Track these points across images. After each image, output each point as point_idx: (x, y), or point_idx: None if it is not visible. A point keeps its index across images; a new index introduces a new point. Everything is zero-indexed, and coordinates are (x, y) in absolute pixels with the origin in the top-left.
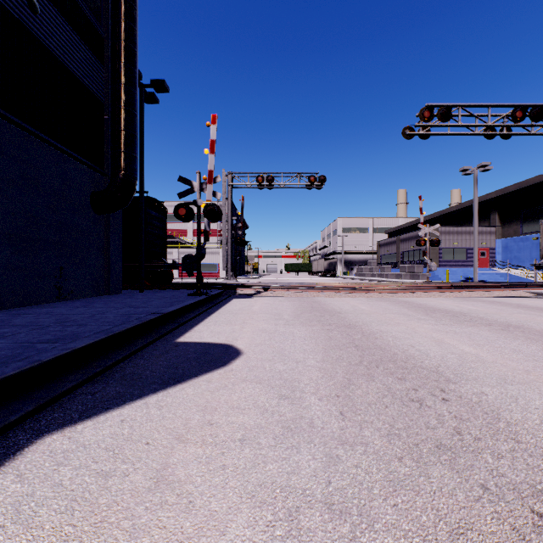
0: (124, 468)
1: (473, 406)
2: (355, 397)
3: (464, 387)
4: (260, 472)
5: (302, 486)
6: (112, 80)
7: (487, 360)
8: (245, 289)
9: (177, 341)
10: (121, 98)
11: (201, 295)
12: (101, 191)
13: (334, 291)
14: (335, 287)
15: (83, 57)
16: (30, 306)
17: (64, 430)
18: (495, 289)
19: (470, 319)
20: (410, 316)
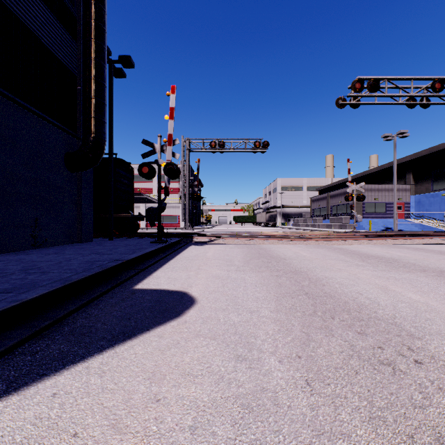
0: None
1: None
2: (318, 358)
3: (431, 344)
4: None
5: None
6: (83, 54)
7: (440, 309)
8: (200, 237)
9: (135, 288)
10: (91, 70)
11: (162, 243)
12: (74, 151)
13: (277, 239)
14: (277, 235)
15: (58, 33)
16: (7, 253)
17: None
18: (415, 237)
19: (403, 265)
20: (348, 262)
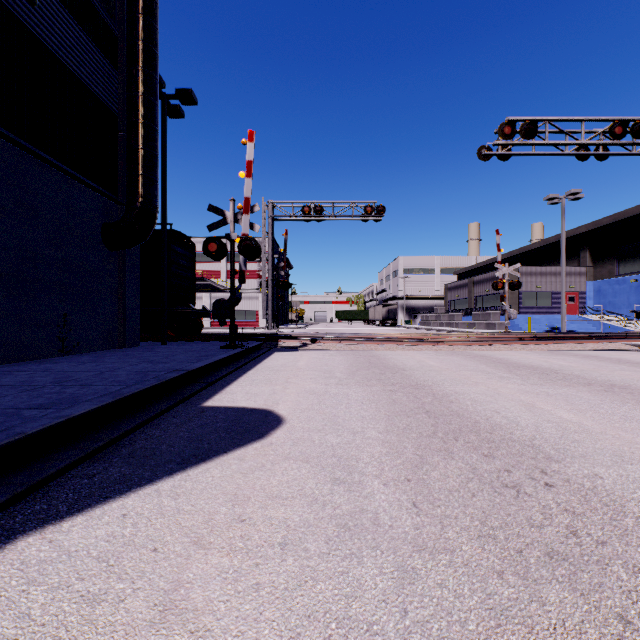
0: (119, 589)
1: (587, 495)
2: (430, 481)
3: (571, 467)
4: (308, 594)
5: (367, 618)
6: (128, 88)
7: (594, 430)
8: (289, 341)
9: (204, 405)
10: (139, 110)
11: (235, 348)
12: (114, 222)
13: (396, 343)
14: (396, 338)
15: (93, 60)
16: (27, 362)
17: (45, 530)
18: (588, 341)
19: (563, 377)
20: (489, 374)
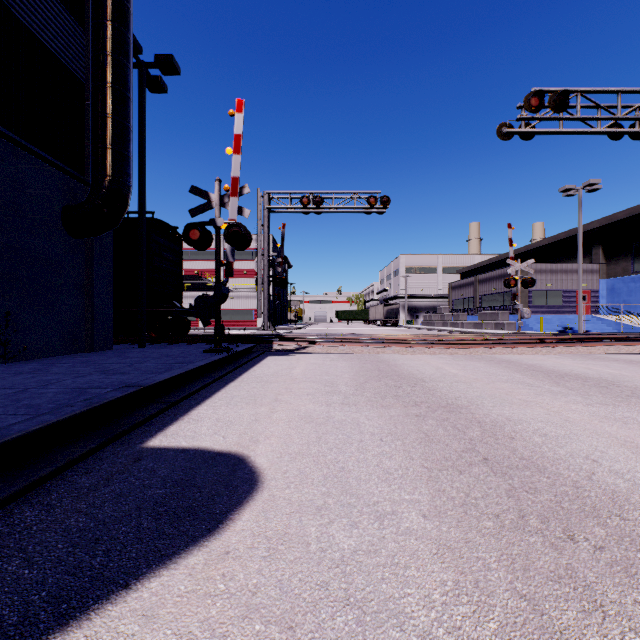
0: None
1: None
2: None
3: None
4: None
5: None
6: (93, 45)
7: None
8: (285, 343)
9: (146, 446)
10: (106, 72)
11: (221, 352)
12: (77, 204)
13: (405, 345)
14: (404, 339)
15: (50, 10)
16: None
17: None
18: (620, 343)
19: (632, 392)
20: (534, 387)
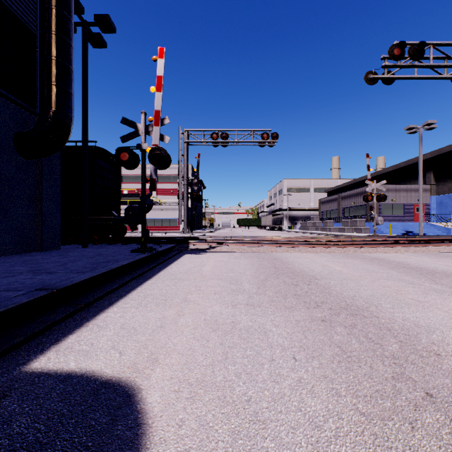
0: None
1: None
2: None
3: None
4: None
5: None
6: (39, 0)
7: None
8: (198, 244)
9: (26, 369)
10: (50, 22)
11: (146, 252)
12: (27, 130)
13: (292, 245)
14: (291, 241)
15: None
16: None
17: None
18: None
19: None
20: (417, 285)
